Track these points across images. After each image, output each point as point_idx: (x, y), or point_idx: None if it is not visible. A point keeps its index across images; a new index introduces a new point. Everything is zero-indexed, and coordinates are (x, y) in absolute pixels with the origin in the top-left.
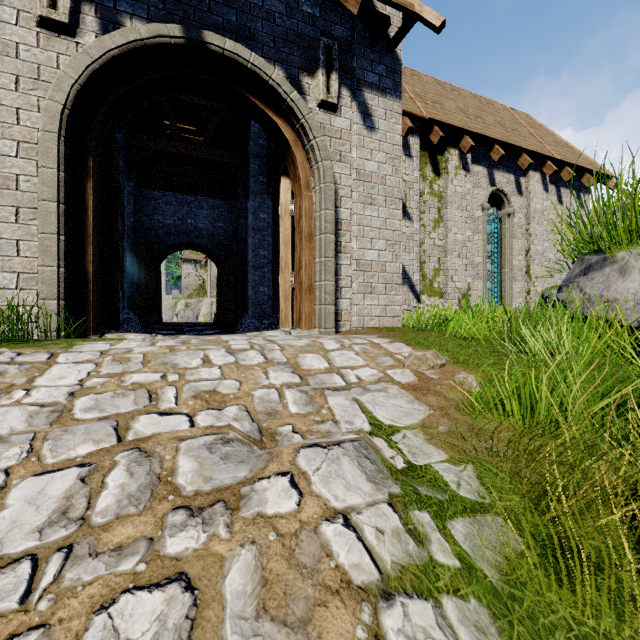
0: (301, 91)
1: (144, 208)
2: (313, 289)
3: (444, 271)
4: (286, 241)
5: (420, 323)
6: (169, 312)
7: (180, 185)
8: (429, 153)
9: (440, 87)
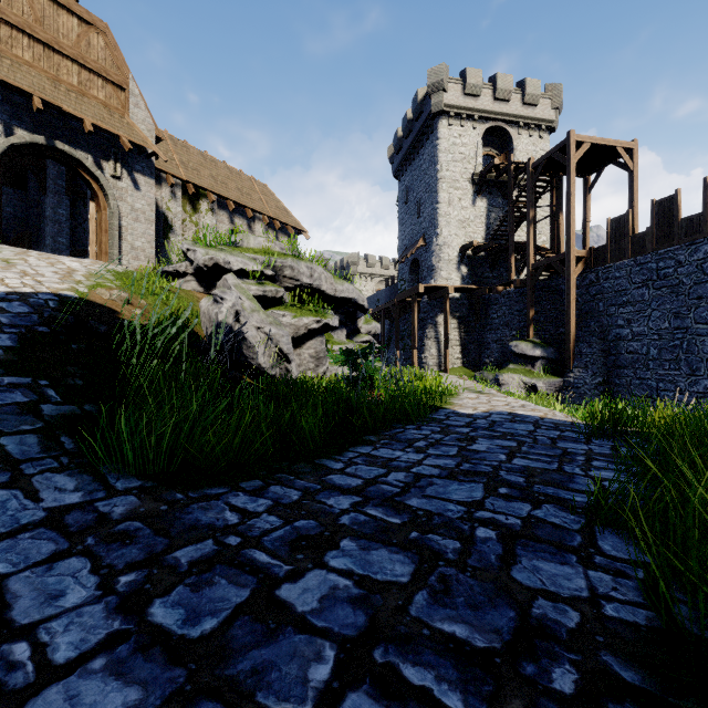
0: (102, 169)
1: None
2: (108, 254)
3: None
4: (93, 231)
5: None
6: None
7: None
8: (190, 198)
9: (203, 158)
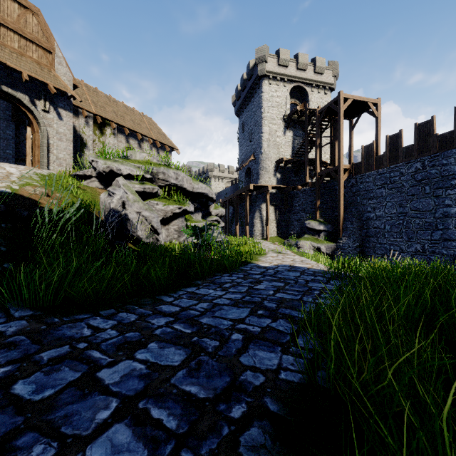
0: (35, 105)
1: None
2: (40, 162)
3: None
4: (29, 147)
5: None
6: None
7: None
8: (98, 126)
9: (108, 99)
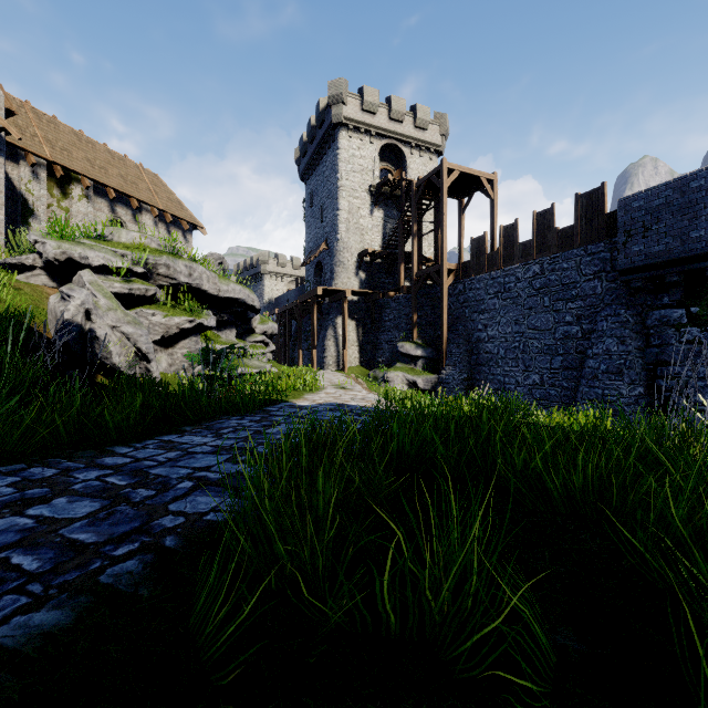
0: None
1: None
2: None
3: None
4: None
5: None
6: None
7: None
8: (58, 181)
9: (77, 138)
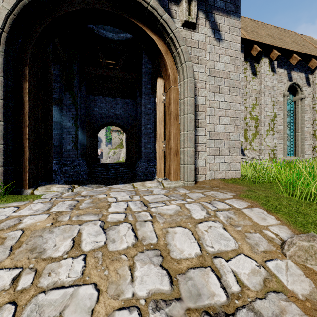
0: (170, 16)
1: (89, 105)
2: (178, 153)
3: (259, 135)
4: (160, 120)
5: (257, 177)
6: (106, 156)
7: (107, 92)
8: (249, 62)
9: (254, 23)
